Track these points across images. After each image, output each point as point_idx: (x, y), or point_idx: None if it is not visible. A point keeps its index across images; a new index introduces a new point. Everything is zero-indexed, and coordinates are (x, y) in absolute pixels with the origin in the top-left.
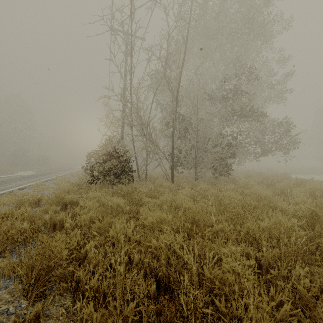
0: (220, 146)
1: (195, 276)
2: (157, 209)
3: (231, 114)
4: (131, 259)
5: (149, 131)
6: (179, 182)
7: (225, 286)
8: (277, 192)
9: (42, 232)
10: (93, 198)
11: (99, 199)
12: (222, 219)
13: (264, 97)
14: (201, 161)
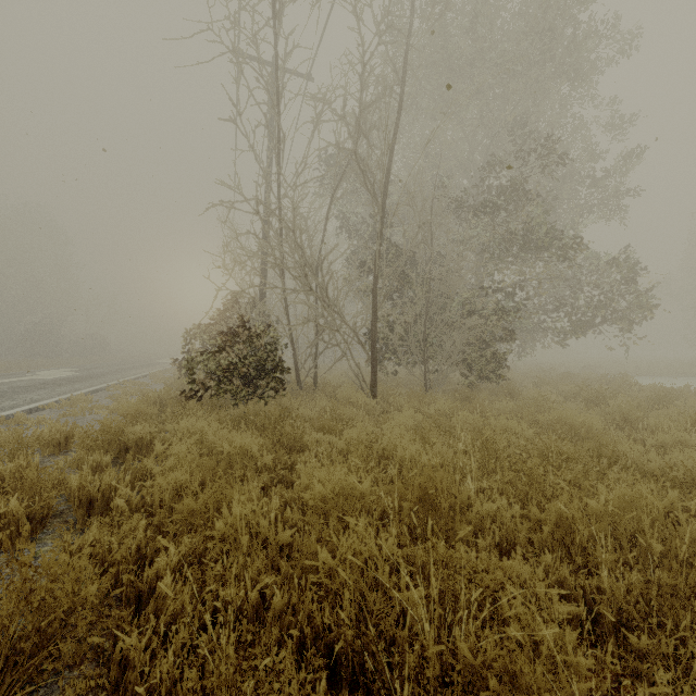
0: (481, 313)
1: (431, 653)
2: (338, 459)
3: (506, 244)
4: (267, 599)
5: (321, 282)
6: (390, 396)
7: (514, 690)
8: (613, 418)
9: (62, 518)
10: (187, 436)
11: (203, 437)
12: (494, 490)
13: (576, 205)
14: (437, 348)
